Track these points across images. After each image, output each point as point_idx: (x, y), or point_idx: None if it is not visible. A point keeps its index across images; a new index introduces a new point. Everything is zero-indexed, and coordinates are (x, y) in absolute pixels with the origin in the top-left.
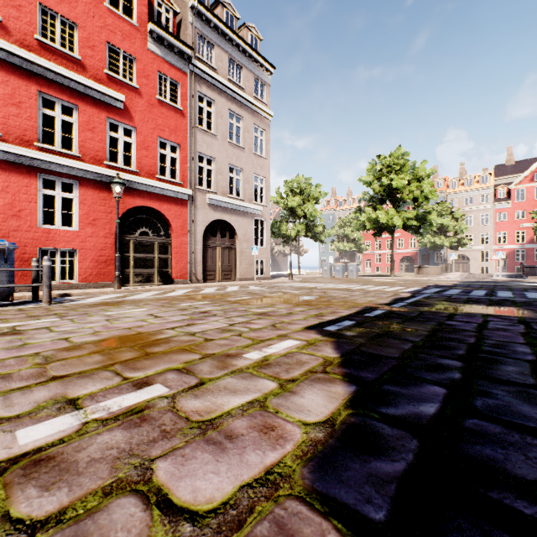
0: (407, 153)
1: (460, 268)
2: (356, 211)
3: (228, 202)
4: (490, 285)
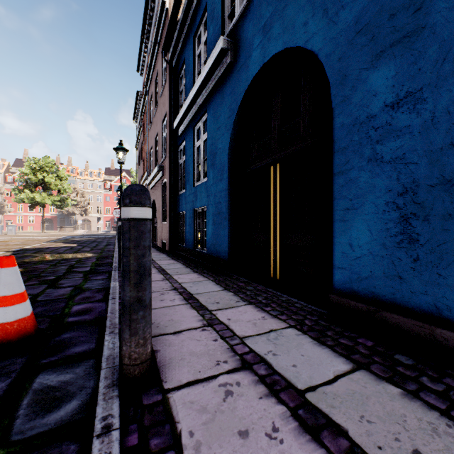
0: (54, 161)
1: (86, 227)
2: (15, 188)
3: None
4: (94, 235)
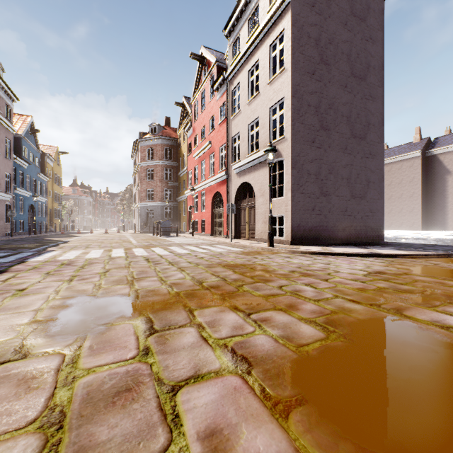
0: None
1: None
2: None
3: (242, 164)
4: None
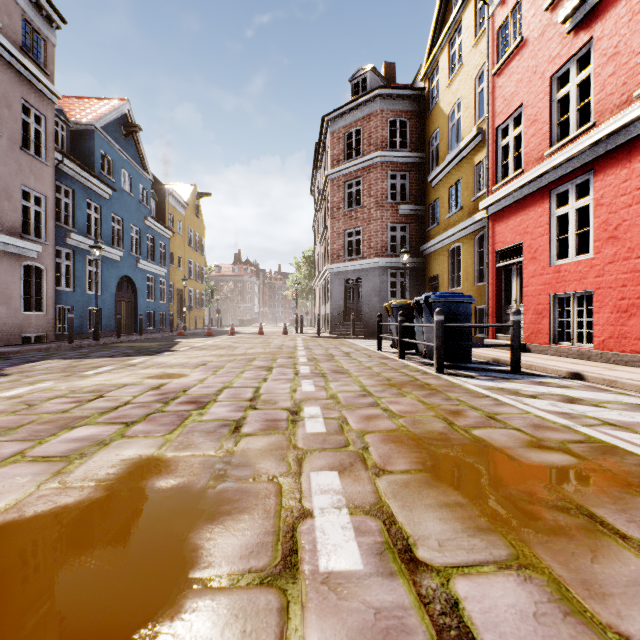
0: None
1: None
2: None
3: None
4: None
